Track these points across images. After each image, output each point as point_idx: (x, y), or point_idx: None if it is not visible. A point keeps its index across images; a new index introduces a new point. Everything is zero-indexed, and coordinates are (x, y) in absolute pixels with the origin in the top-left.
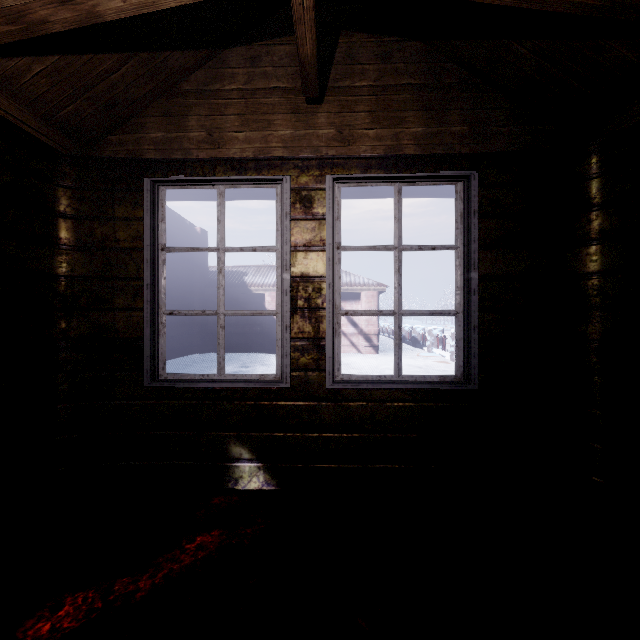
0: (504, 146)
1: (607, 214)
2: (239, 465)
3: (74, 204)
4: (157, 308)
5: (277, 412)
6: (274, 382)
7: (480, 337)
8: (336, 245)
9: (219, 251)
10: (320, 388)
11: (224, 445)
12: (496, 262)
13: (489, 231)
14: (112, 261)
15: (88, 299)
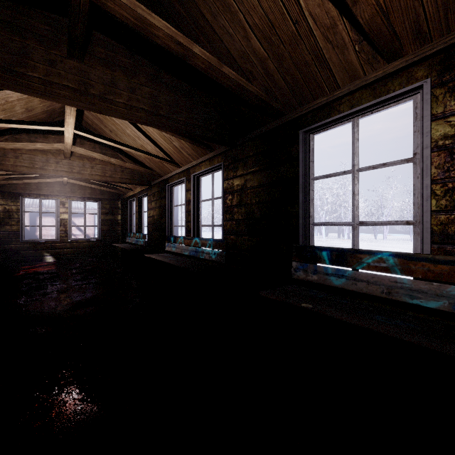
0: (107, 196)
1: (122, 211)
2: (47, 257)
3: (0, 202)
4: (23, 225)
5: (56, 246)
6: (55, 240)
7: (101, 230)
8: (71, 212)
9: (40, 213)
10: (67, 241)
11: (43, 253)
12: (104, 217)
13: (103, 212)
14: (11, 214)
15: (4, 223)
